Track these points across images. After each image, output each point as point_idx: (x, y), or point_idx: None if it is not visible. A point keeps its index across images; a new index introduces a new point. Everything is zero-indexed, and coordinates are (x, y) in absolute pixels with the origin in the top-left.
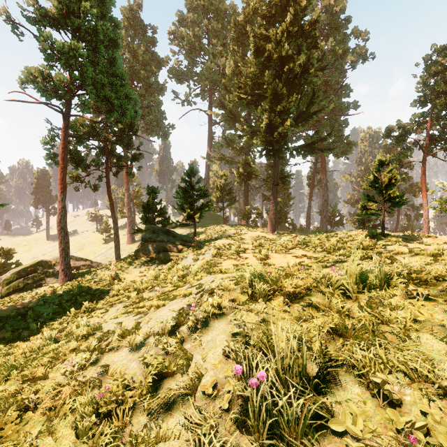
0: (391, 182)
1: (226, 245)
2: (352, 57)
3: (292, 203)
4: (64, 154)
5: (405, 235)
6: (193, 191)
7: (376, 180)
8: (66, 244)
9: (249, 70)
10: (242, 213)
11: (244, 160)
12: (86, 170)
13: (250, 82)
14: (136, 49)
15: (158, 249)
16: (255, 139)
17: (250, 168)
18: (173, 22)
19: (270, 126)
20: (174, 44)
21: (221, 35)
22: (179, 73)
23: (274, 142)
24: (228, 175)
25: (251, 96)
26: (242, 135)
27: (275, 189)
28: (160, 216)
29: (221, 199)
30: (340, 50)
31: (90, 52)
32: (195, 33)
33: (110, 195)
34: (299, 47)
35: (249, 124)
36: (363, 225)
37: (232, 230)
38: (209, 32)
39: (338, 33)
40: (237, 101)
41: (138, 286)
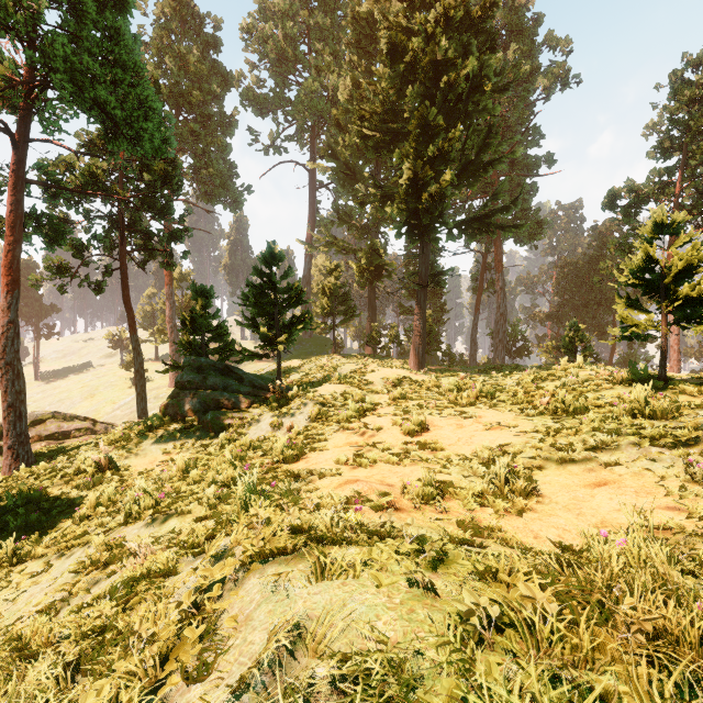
0: (688, 268)
1: (338, 396)
2: (545, 80)
3: (448, 319)
4: (15, 216)
5: (697, 378)
6: (276, 292)
7: (647, 265)
8: (16, 395)
9: (379, 87)
10: (365, 335)
11: (370, 245)
12: (80, 255)
13: (380, 108)
14: (185, 54)
15: (204, 404)
16: (390, 205)
17: (379, 260)
18: (249, 12)
19: (415, 183)
20: (252, 49)
21: (331, 38)
22: (259, 99)
23: (421, 212)
24: (341, 270)
25: (381, 134)
26: (366, 202)
27: (423, 294)
28: (218, 339)
29: (331, 311)
30: (527, 66)
31: (64, 10)
32: (286, 30)
33: (127, 302)
34: (466, 48)
35: (378, 183)
36: (574, 355)
37: (349, 366)
38: (310, 32)
39: (522, 41)
40: (357, 147)
41: (129, 503)
